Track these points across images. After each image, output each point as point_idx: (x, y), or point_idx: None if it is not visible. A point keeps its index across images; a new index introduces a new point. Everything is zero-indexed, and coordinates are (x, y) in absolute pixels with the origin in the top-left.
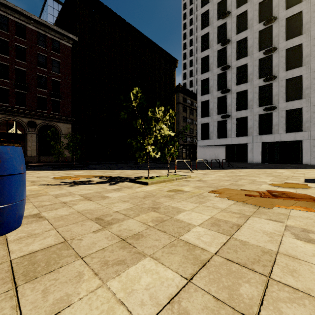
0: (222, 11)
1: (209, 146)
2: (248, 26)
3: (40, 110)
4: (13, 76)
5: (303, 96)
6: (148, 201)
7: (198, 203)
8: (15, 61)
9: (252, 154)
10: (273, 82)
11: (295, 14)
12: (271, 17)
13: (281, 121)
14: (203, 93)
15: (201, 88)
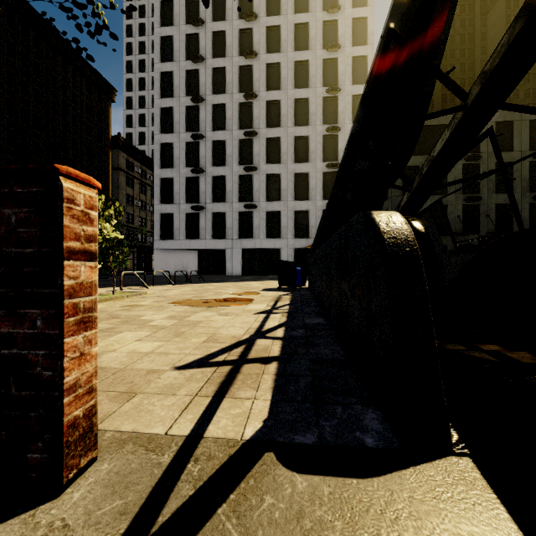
0: (193, 50)
1: (174, 250)
2: (227, 90)
3: None
4: None
5: (282, 198)
6: (103, 315)
7: (158, 310)
8: None
9: (231, 264)
10: (254, 174)
11: (274, 100)
12: (252, 93)
13: (262, 224)
14: (163, 165)
15: (161, 157)
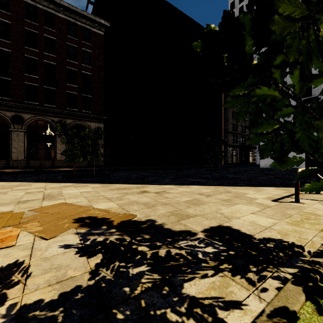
0: None
1: None
2: None
3: (70, 108)
4: (42, 71)
5: None
6: None
7: None
8: (45, 55)
9: None
10: None
11: None
12: None
13: None
14: None
15: None
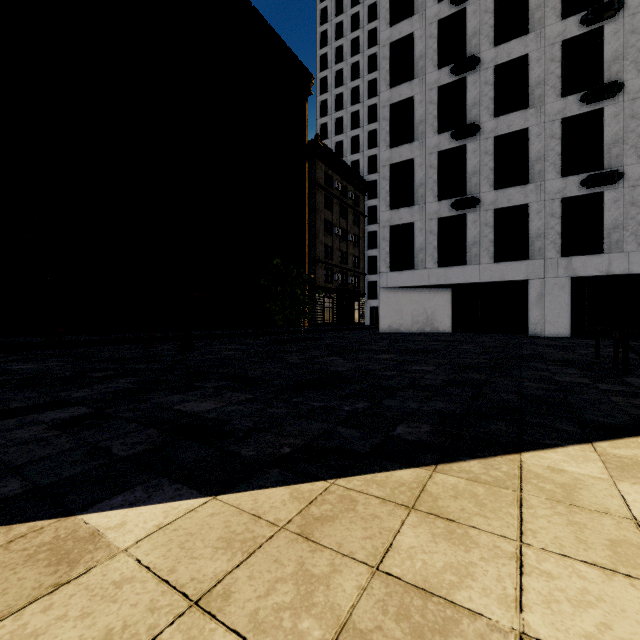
0: None
1: (412, 289)
2: None
3: None
4: None
5: None
6: None
7: None
8: None
9: (542, 312)
10: (608, 105)
11: None
12: None
13: (632, 217)
14: (394, 142)
15: (390, 128)
